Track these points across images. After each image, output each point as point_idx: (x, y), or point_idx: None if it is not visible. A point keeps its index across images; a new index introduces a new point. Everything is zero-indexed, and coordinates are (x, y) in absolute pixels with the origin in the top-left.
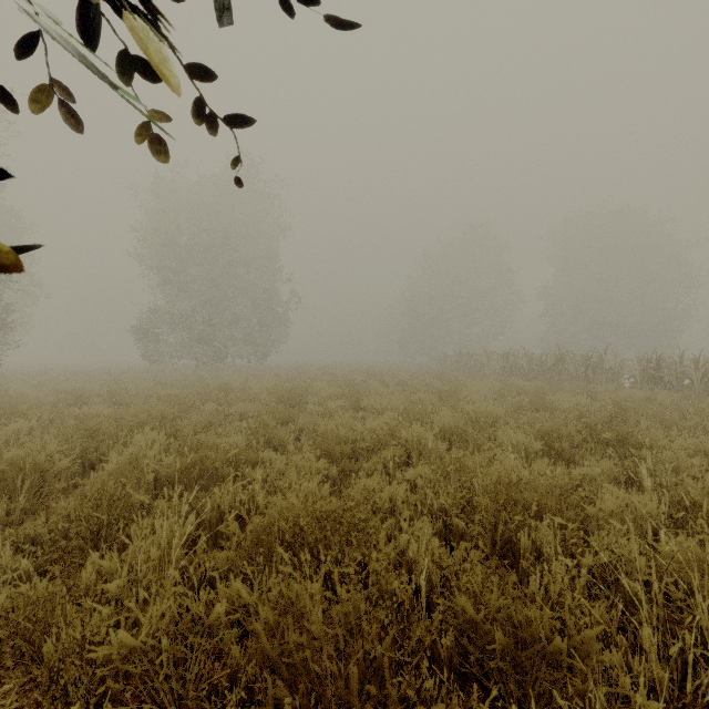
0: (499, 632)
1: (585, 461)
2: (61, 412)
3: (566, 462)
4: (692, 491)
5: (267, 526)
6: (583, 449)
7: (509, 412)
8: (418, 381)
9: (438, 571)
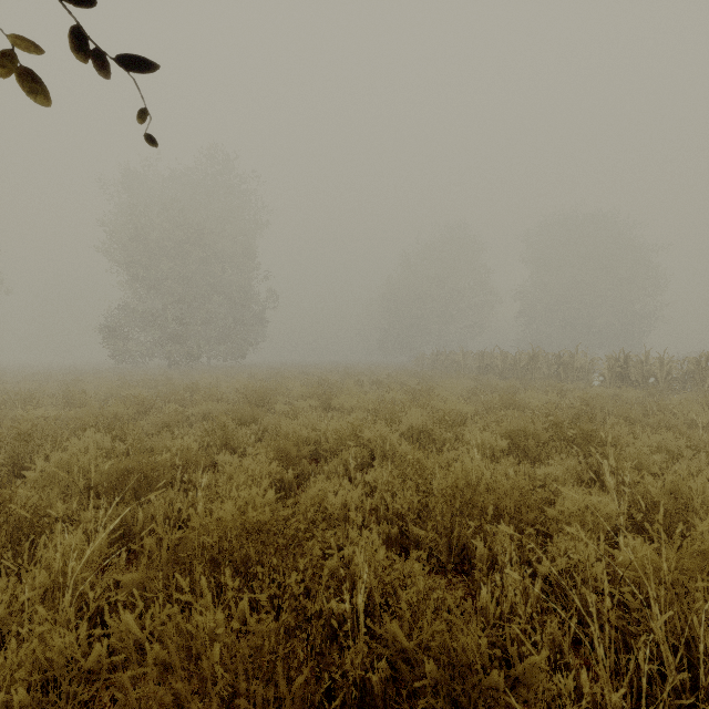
0: (430, 664)
1: (550, 459)
2: (4, 415)
3: (532, 461)
4: (653, 490)
5: (188, 542)
6: (549, 447)
7: (479, 411)
8: (394, 380)
9: (380, 586)
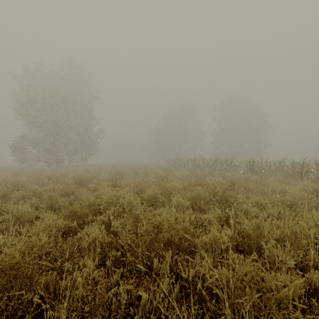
0: None
1: (208, 210)
2: None
3: (202, 211)
4: (246, 227)
5: None
6: (210, 204)
7: (185, 186)
8: (154, 171)
9: (82, 298)
